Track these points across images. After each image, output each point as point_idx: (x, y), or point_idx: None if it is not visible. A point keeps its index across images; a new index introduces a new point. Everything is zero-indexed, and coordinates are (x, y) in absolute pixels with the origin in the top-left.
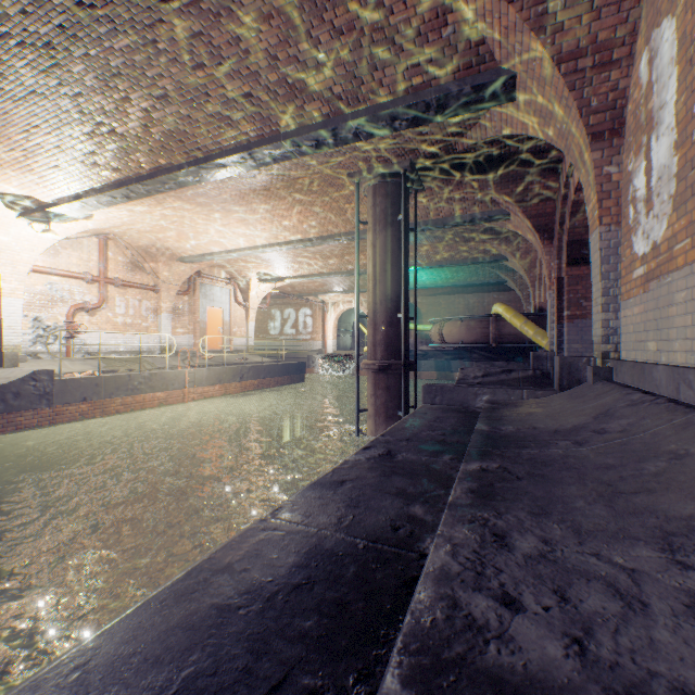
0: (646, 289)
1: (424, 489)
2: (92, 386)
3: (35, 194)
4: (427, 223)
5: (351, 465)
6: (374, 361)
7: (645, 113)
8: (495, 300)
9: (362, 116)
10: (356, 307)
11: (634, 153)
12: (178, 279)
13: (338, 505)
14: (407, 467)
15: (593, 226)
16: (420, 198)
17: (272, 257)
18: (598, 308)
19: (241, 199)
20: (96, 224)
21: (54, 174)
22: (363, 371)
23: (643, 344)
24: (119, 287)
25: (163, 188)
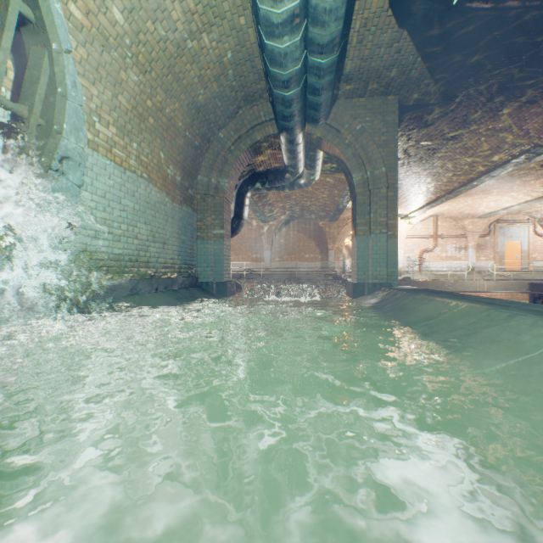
0: None
1: None
2: (425, 285)
3: (403, 212)
4: None
5: None
6: None
7: None
8: None
9: (499, 167)
10: None
11: None
12: (478, 228)
13: None
14: None
15: None
16: None
17: None
18: None
19: (488, 189)
20: (428, 214)
21: (407, 206)
22: None
23: None
24: (443, 238)
25: (441, 202)
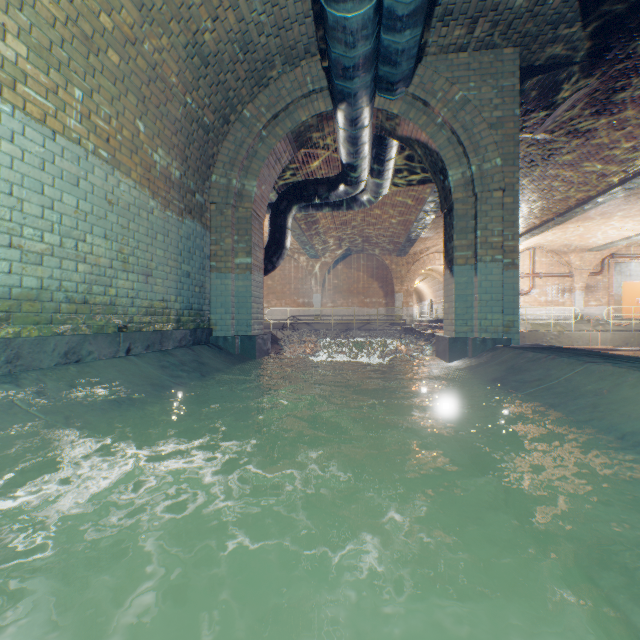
0: None
1: None
2: (520, 337)
3: None
4: None
5: None
6: None
7: None
8: None
9: None
10: None
11: None
12: (588, 265)
13: None
14: None
15: None
16: None
17: None
18: None
19: (611, 211)
20: (523, 246)
21: None
22: None
23: None
24: (541, 278)
25: (547, 228)
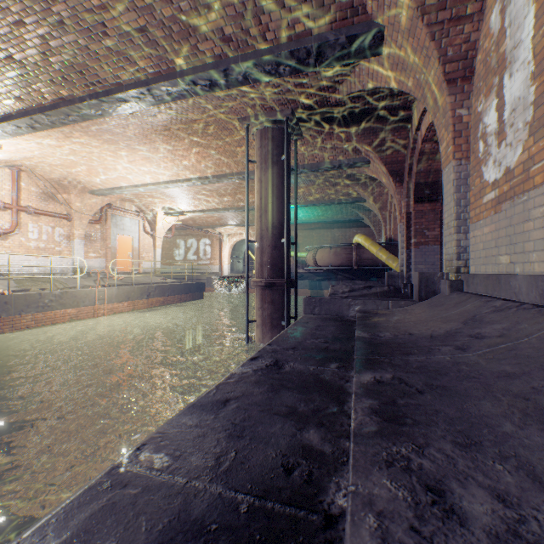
0: (498, 210)
1: (316, 406)
2: (1, 303)
3: None
4: (304, 166)
5: (237, 379)
6: (261, 279)
7: (497, 57)
8: (355, 234)
9: (250, 59)
10: (246, 233)
11: (485, 95)
12: (90, 210)
13: (218, 436)
14: (296, 379)
15: (446, 161)
16: (299, 144)
17: (175, 194)
18: (451, 230)
19: (145, 137)
20: (6, 154)
21: None
22: (252, 290)
23: (494, 258)
24: (32, 214)
25: (67, 120)
